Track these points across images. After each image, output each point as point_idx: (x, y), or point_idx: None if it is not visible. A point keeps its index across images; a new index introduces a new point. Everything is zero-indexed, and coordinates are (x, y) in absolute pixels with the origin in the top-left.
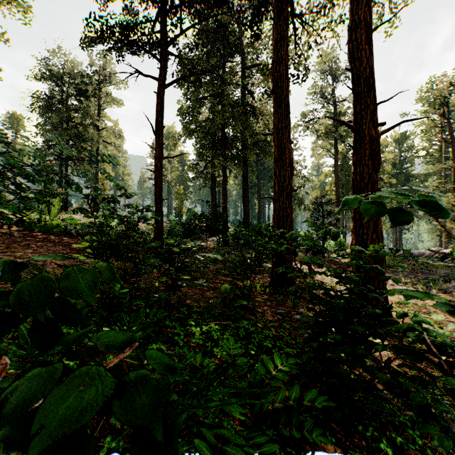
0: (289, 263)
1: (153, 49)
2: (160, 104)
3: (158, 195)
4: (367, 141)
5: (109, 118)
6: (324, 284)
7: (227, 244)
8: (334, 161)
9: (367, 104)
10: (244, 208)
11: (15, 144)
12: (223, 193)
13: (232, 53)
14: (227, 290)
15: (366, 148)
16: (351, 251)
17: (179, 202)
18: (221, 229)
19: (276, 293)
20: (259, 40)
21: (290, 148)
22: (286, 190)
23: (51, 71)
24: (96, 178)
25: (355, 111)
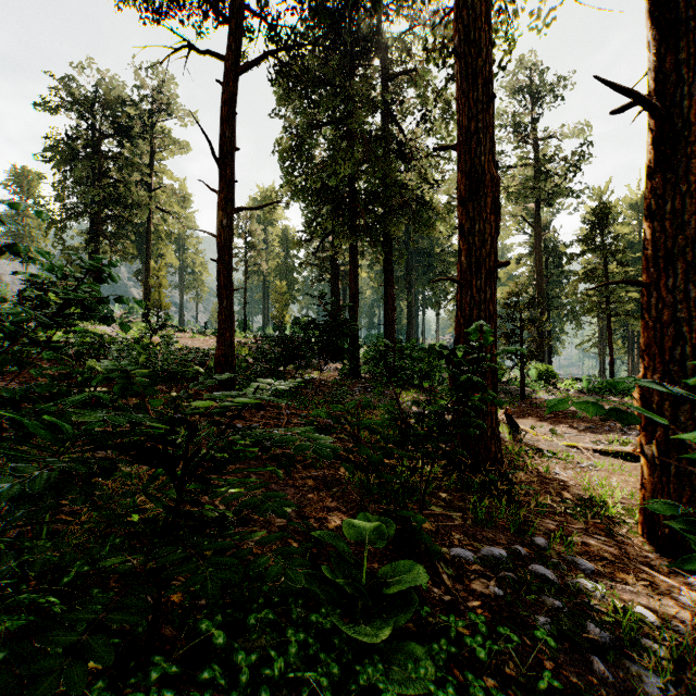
0: (493, 419)
1: (218, 3)
2: (228, 104)
3: (223, 280)
4: (695, 137)
5: (171, 174)
6: (544, 453)
7: (357, 376)
8: (534, 237)
9: (695, 48)
10: (387, 314)
11: (25, 217)
12: (351, 289)
13: (367, 51)
14: (366, 538)
15: (691, 152)
16: (642, 396)
17: (280, 306)
18: (347, 349)
19: (465, 486)
20: (411, 33)
21: (493, 175)
22: (485, 263)
23: (72, 94)
24: (146, 267)
25: (659, 69)
